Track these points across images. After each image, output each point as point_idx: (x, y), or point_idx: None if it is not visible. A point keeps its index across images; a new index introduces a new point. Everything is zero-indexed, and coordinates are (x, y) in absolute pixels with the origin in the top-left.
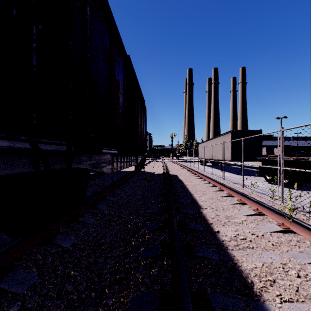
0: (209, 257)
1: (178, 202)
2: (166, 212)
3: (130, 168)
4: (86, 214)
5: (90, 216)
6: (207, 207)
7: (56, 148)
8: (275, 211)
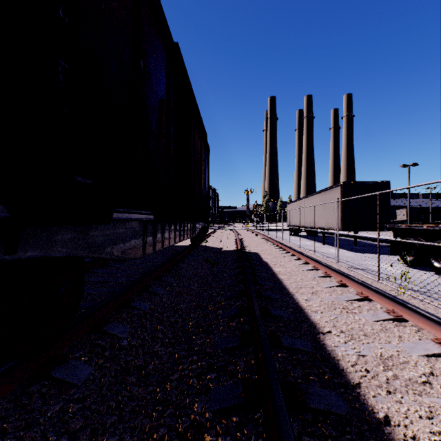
0: None
1: (269, 316)
2: (249, 346)
3: (185, 241)
4: (78, 350)
5: (84, 358)
6: (330, 329)
7: None
8: None
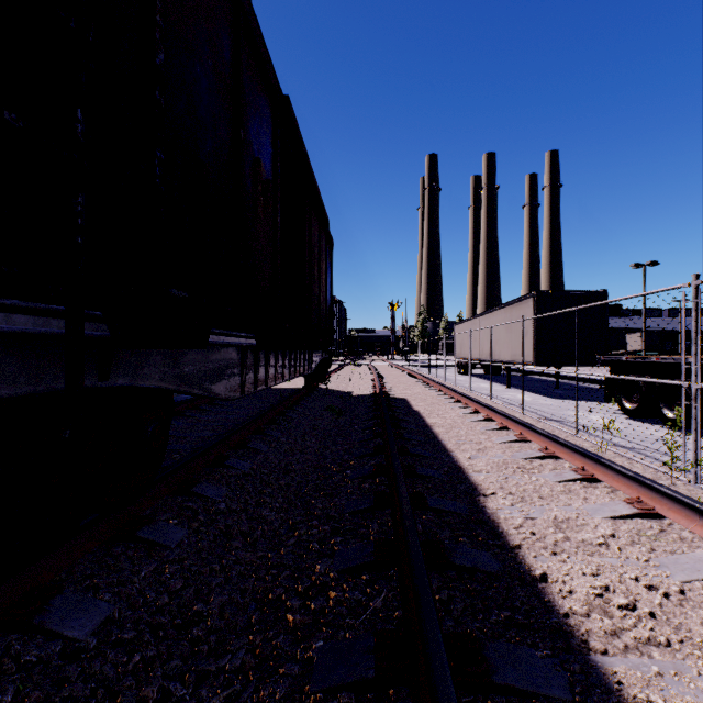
0: (540, 692)
1: (415, 476)
2: (386, 508)
3: (294, 382)
4: (163, 512)
5: (173, 520)
6: (495, 490)
7: (31, 326)
8: (701, 511)
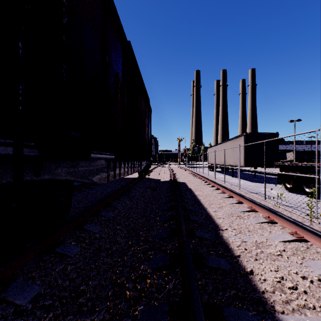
0: None
1: (189, 220)
2: (175, 236)
3: (134, 175)
4: (69, 239)
5: (73, 243)
6: (227, 227)
7: None
8: None
